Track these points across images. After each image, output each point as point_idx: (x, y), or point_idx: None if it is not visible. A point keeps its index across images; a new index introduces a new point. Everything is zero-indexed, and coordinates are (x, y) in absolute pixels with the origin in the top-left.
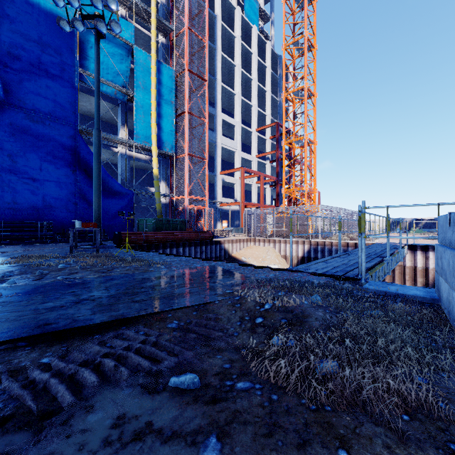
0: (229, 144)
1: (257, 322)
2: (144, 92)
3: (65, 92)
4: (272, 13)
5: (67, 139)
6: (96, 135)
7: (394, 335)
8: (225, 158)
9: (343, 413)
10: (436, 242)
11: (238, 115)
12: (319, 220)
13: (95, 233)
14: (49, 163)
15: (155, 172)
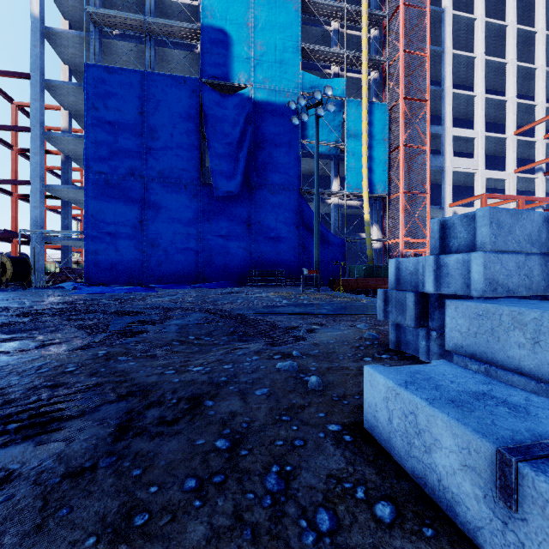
0: (464, 165)
1: None
2: (355, 139)
3: (292, 163)
4: None
5: (293, 202)
6: (316, 199)
7: None
8: (459, 183)
9: None
10: None
11: (480, 122)
12: None
13: (315, 278)
14: (281, 223)
15: (366, 218)
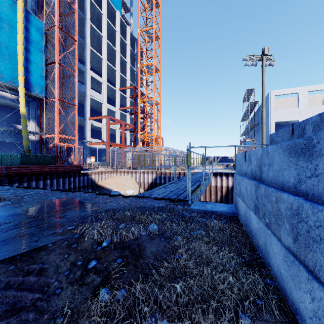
0: (97, 96)
1: (89, 267)
2: (9, 34)
3: None
4: (131, 7)
5: None
6: None
7: (217, 261)
8: (94, 107)
9: None
10: (226, 171)
11: (105, 75)
12: (162, 156)
13: None
14: None
15: (22, 111)
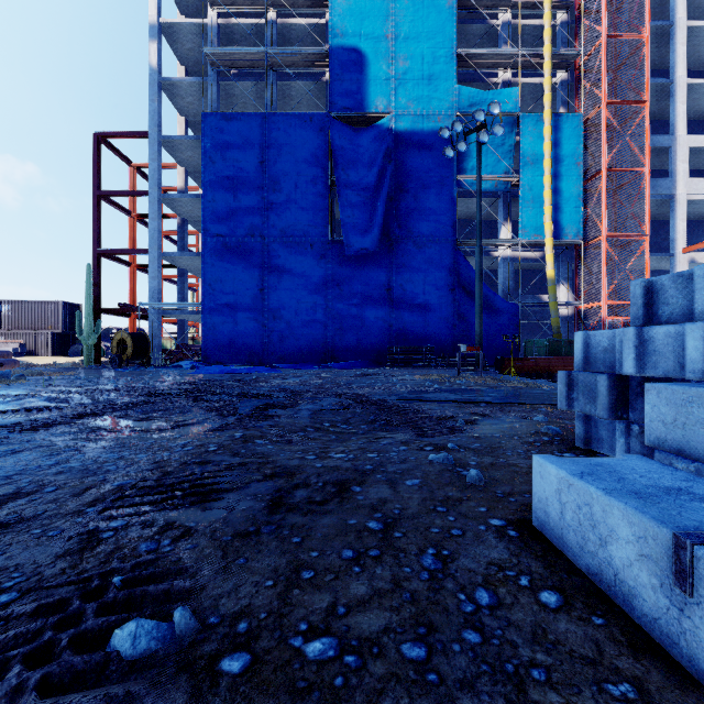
0: None
1: None
2: (533, 168)
3: (444, 207)
4: None
5: (446, 257)
6: (477, 253)
7: None
8: (700, 217)
9: None
10: None
11: None
12: None
13: (477, 357)
14: (430, 286)
15: (549, 274)
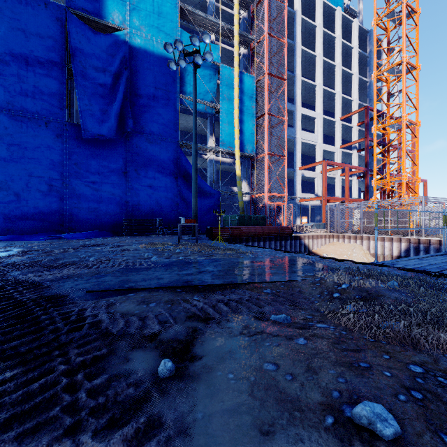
0: (309, 138)
1: (334, 296)
2: (228, 102)
3: (170, 115)
4: None
5: (171, 153)
6: (194, 148)
7: None
8: (304, 153)
9: (394, 345)
10: None
11: (319, 106)
12: (422, 214)
13: (193, 227)
14: (160, 173)
15: (238, 173)
